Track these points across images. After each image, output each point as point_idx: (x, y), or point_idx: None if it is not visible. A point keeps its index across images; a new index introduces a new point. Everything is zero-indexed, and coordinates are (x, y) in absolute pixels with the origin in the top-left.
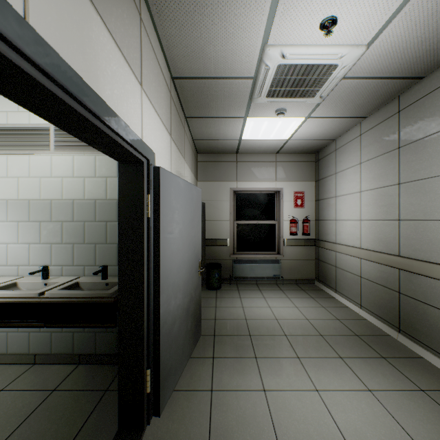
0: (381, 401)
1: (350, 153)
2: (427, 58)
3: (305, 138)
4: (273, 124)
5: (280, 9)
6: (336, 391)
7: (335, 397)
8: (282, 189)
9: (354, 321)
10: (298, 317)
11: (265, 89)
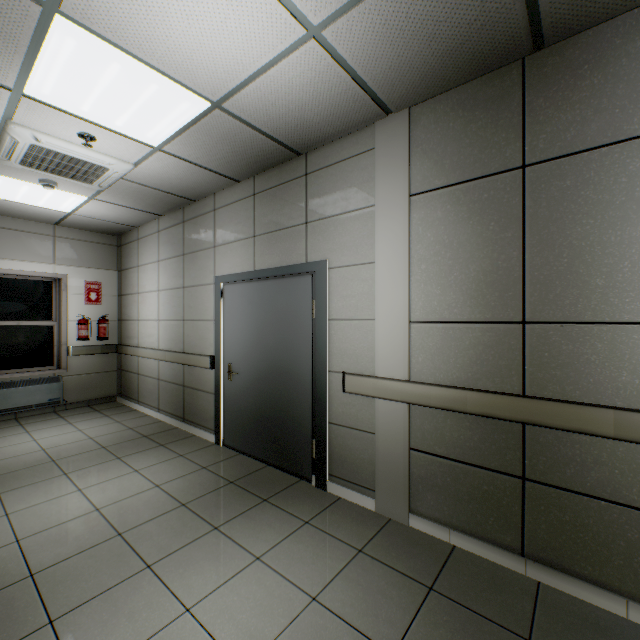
0: (144, 473)
1: (152, 248)
2: (192, 190)
3: (97, 217)
4: (40, 191)
5: (25, 105)
6: (102, 483)
7: (100, 486)
8: (66, 276)
9: (149, 425)
10: (80, 440)
11: (16, 156)
